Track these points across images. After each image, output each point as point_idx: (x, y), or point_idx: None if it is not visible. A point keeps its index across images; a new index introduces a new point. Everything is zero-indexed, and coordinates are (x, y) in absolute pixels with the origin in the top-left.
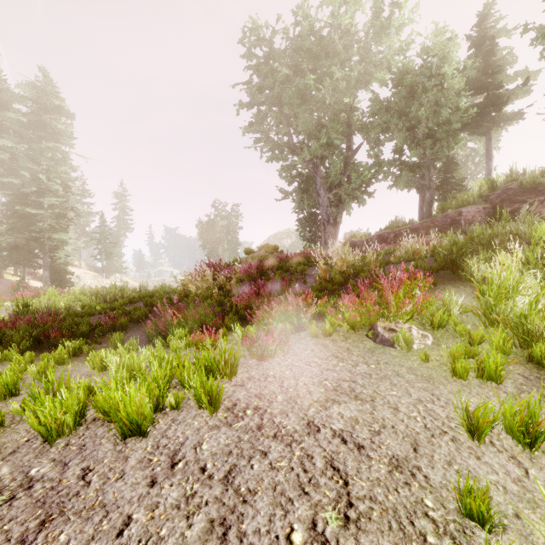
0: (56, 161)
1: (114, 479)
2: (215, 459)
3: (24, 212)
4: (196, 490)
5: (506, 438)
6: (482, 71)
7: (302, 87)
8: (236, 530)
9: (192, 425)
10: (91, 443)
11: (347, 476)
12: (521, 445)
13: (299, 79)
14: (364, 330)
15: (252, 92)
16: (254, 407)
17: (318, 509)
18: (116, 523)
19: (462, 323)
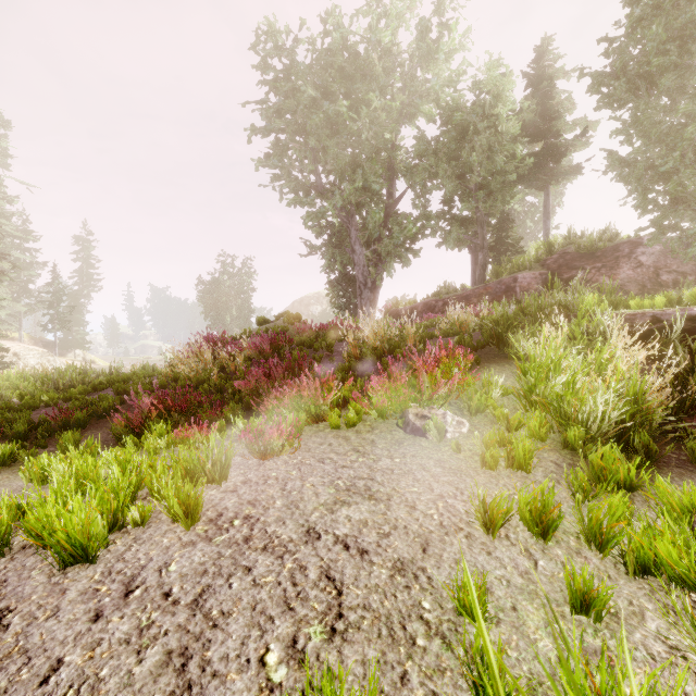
0: None
1: (44, 617)
2: (185, 581)
3: None
4: (154, 620)
5: (523, 531)
6: (540, 115)
7: (333, 114)
8: (199, 658)
9: (159, 543)
10: (16, 577)
11: (343, 585)
12: (535, 536)
13: (328, 104)
14: (394, 418)
15: (268, 115)
16: (244, 516)
17: (302, 625)
18: (40, 669)
19: (502, 406)
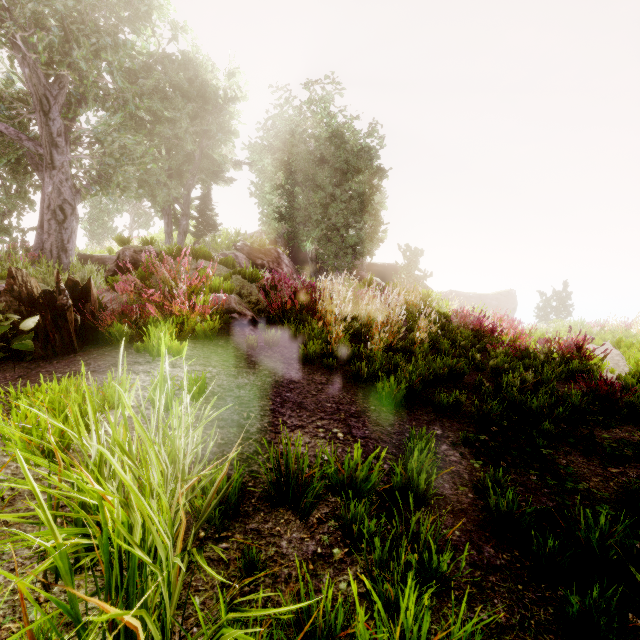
0: None
1: None
2: None
3: None
4: None
5: None
6: None
7: None
8: None
9: None
10: None
11: None
12: None
13: None
14: None
15: None
16: None
17: None
18: None
19: None
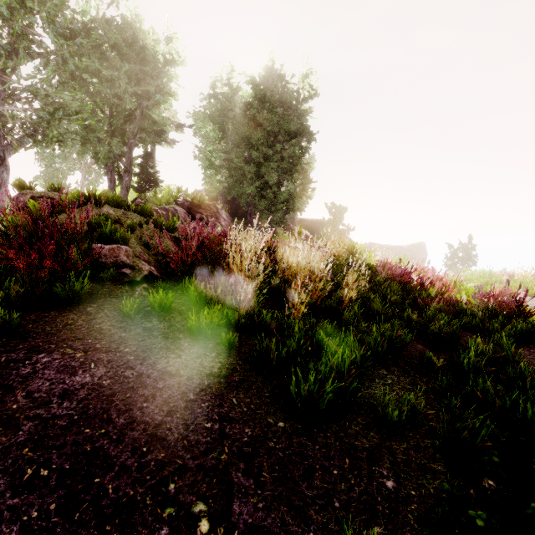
0: None
1: None
2: None
3: None
4: None
5: None
6: None
7: None
8: None
9: None
10: None
11: None
12: None
13: None
14: None
15: None
16: None
17: None
18: None
19: None
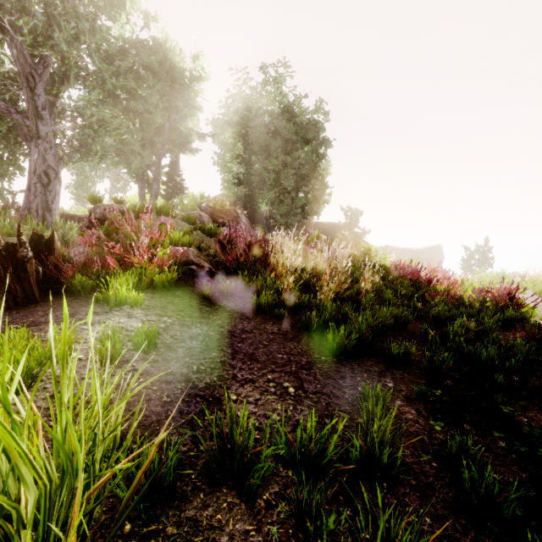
0: None
1: None
2: None
3: None
4: None
5: None
6: None
7: None
8: None
9: None
10: None
11: None
12: None
13: None
14: None
15: None
16: None
17: None
18: None
19: None
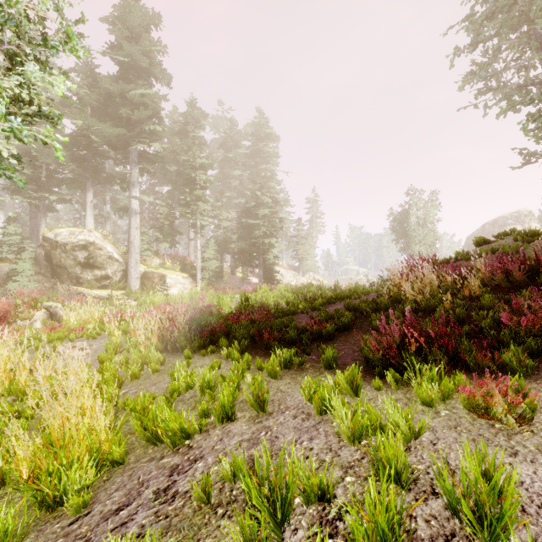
0: (267, 178)
1: None
2: None
3: (247, 223)
4: None
5: None
6: None
7: None
8: None
9: None
10: None
11: None
12: None
13: None
14: None
15: (475, 26)
16: None
17: None
18: None
19: None
